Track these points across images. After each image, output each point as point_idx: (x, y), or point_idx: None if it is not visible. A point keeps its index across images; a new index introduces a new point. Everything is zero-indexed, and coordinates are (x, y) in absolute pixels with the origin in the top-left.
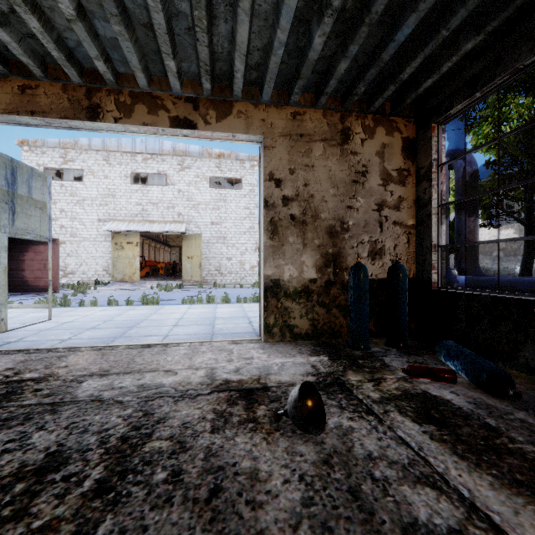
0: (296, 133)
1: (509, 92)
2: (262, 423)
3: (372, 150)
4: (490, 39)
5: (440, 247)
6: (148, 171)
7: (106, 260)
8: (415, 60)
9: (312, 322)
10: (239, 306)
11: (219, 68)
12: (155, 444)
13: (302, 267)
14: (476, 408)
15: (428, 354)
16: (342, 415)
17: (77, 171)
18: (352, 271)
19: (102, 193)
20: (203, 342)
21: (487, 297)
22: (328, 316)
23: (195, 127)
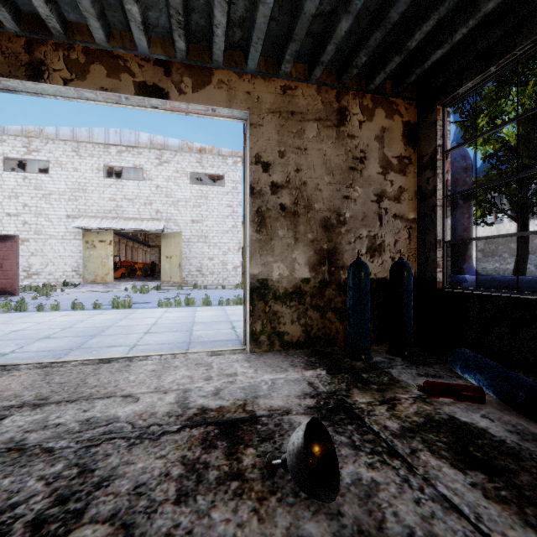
0: (286, 110)
1: (507, 82)
2: (250, 480)
3: (371, 134)
4: (511, 1)
5: (445, 243)
6: (123, 165)
7: (76, 260)
8: (427, 22)
9: (304, 328)
10: (221, 309)
11: (195, 23)
12: (85, 533)
13: (293, 265)
14: (522, 440)
15: (438, 364)
16: (358, 459)
17: (43, 163)
18: (351, 269)
19: (71, 187)
20: (177, 354)
21: (505, 298)
22: (322, 321)
23: (166, 96)
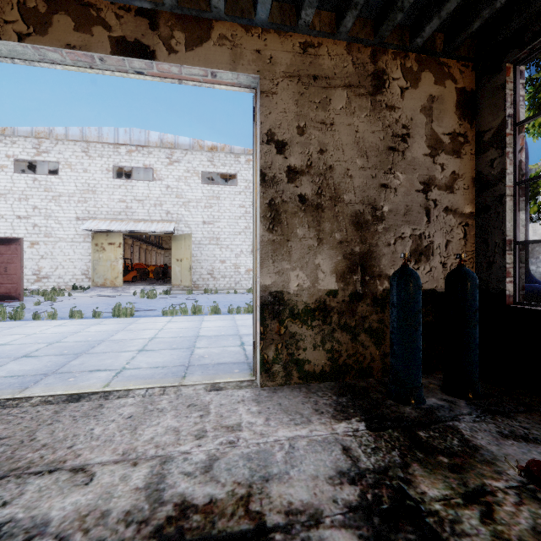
0: (307, 73)
1: None
2: None
3: (415, 105)
4: None
5: (517, 244)
6: (132, 165)
7: (85, 263)
8: None
9: (330, 354)
10: (230, 318)
11: None
12: None
13: (316, 274)
14: None
15: (522, 414)
16: None
17: (55, 165)
18: (396, 279)
19: (81, 188)
20: (167, 387)
21: None
22: (353, 345)
23: (152, 56)
